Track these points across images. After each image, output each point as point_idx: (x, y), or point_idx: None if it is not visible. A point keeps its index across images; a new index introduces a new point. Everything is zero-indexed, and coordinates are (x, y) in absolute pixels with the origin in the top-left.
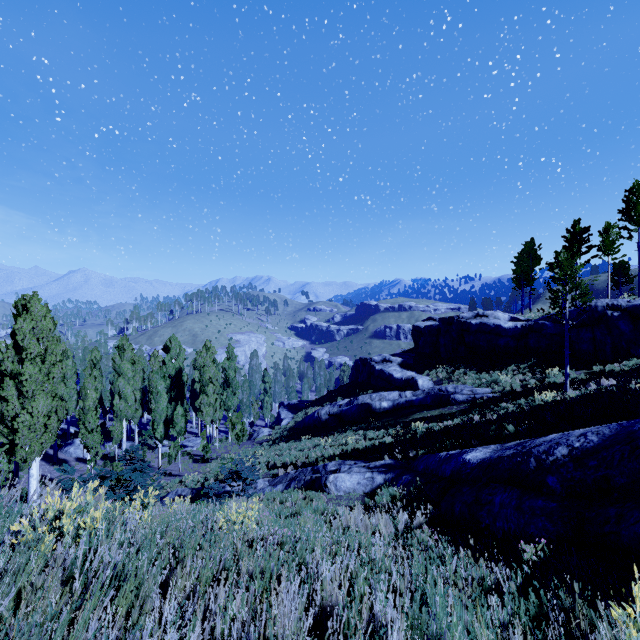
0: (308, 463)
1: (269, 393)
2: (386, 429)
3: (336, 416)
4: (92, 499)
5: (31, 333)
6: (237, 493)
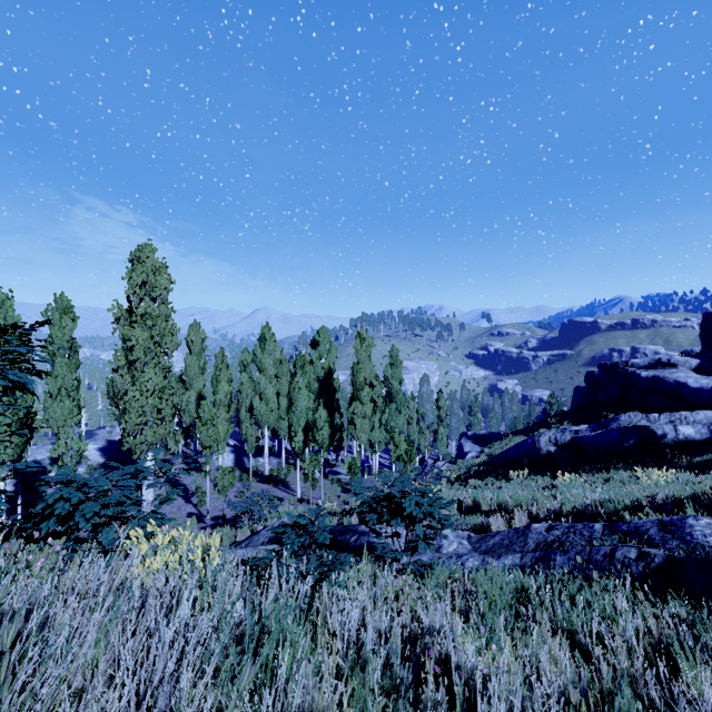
0: (572, 512)
1: (444, 422)
2: None
3: (570, 447)
4: None
5: (143, 290)
6: (390, 556)
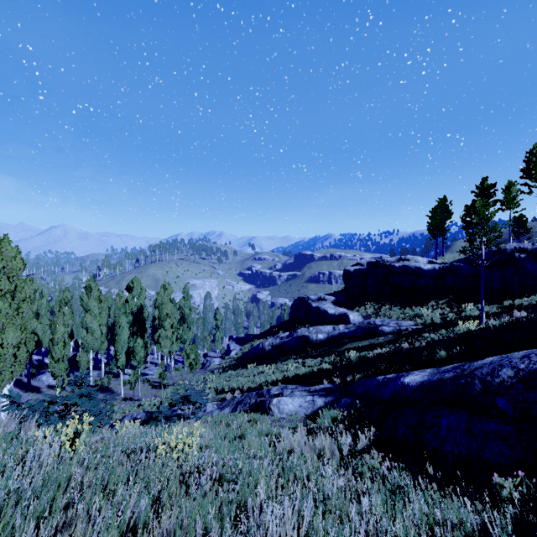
0: (253, 388)
1: (220, 328)
2: (322, 357)
3: (278, 347)
4: None
5: (2, 272)
6: (187, 416)
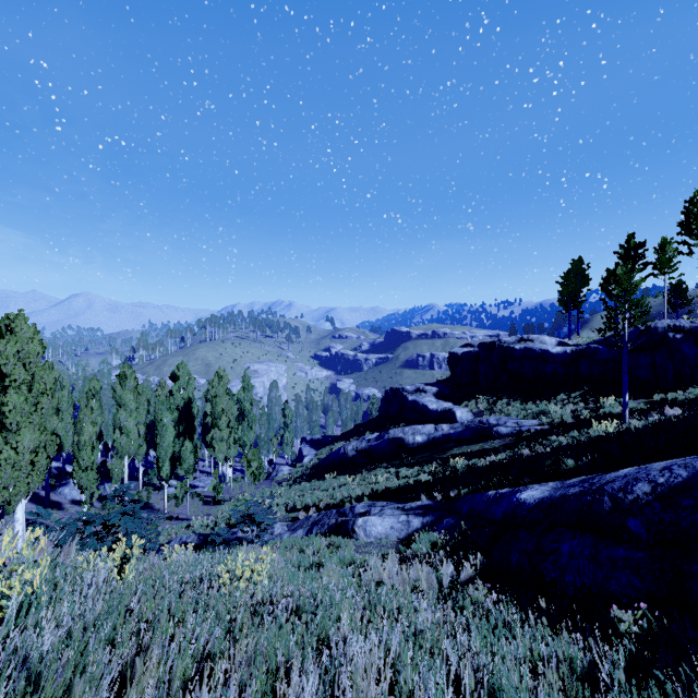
0: (333, 505)
1: (290, 428)
2: (421, 466)
3: (364, 452)
4: (30, 554)
5: (16, 357)
6: (250, 540)
